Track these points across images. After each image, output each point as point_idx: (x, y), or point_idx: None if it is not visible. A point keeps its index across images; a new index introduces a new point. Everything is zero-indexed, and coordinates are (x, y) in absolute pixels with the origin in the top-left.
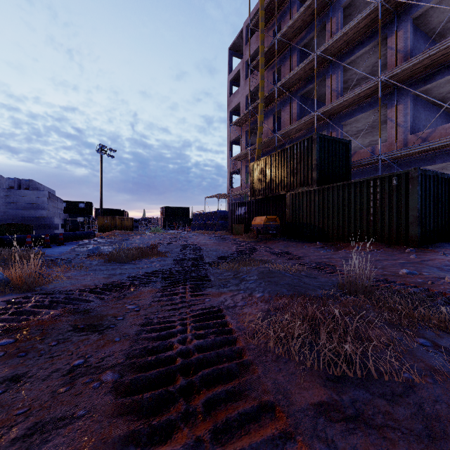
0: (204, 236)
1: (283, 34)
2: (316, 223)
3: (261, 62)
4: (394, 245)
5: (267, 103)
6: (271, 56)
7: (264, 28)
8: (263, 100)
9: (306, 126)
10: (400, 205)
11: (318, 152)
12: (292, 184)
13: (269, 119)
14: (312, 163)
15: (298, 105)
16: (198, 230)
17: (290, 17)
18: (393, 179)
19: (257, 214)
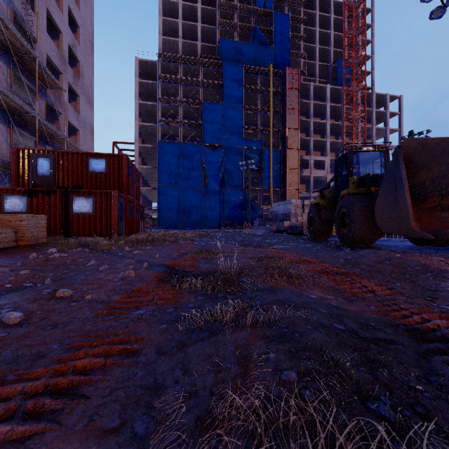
0: None
1: None
2: None
3: None
4: None
5: None
6: None
7: None
8: None
9: None
10: None
11: None
12: None
13: None
14: None
15: None
16: None
17: None
18: None
19: None
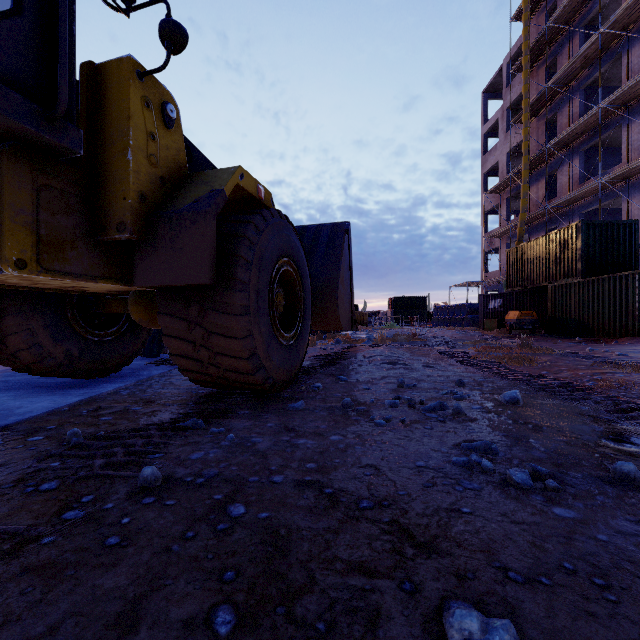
0: (450, 331)
1: (556, 79)
2: (580, 318)
3: (524, 119)
4: None
5: (535, 164)
6: (540, 104)
7: (532, 66)
8: (527, 165)
9: (591, 193)
10: None
11: (585, 240)
12: (555, 275)
13: (540, 183)
14: (577, 253)
15: (581, 164)
16: (441, 326)
17: (568, 51)
18: None
19: (515, 308)
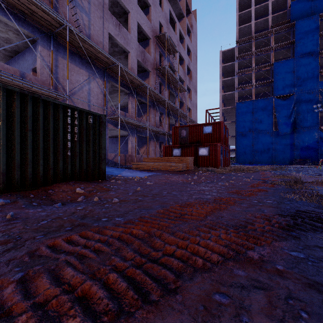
0: None
1: None
2: None
3: None
4: (92, 181)
5: None
6: None
7: None
8: None
9: None
10: (94, 143)
11: None
12: None
13: None
14: None
15: None
16: None
17: None
18: (90, 117)
19: None
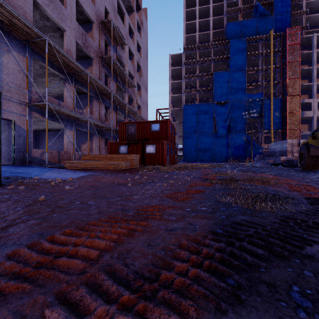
0: None
1: None
2: None
3: None
4: None
5: None
6: None
7: None
8: None
9: None
10: None
11: None
12: None
13: None
14: None
15: None
16: None
17: None
18: None
19: None
